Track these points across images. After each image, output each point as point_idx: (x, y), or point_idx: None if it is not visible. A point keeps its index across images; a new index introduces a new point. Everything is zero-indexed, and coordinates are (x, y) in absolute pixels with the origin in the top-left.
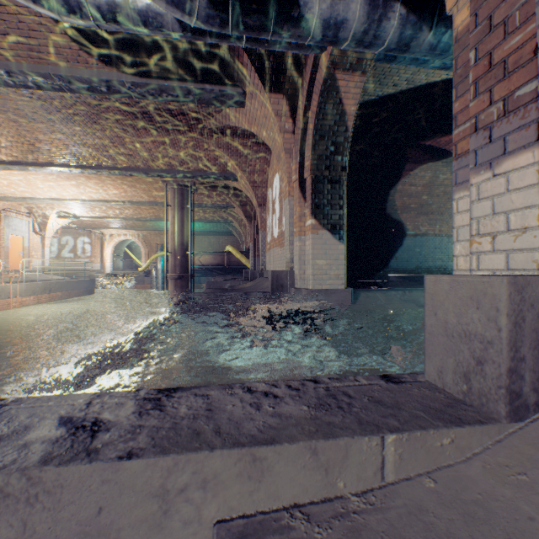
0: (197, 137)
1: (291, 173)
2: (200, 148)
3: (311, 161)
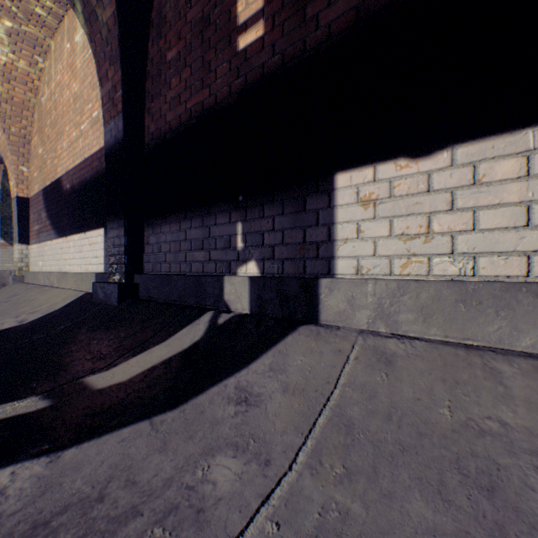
0: None
1: None
2: None
3: (1, 207)
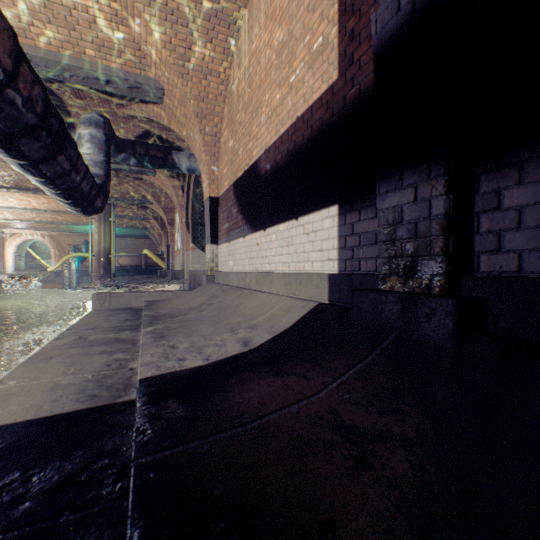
0: (123, 179)
1: (183, 217)
2: (125, 185)
3: (191, 215)
